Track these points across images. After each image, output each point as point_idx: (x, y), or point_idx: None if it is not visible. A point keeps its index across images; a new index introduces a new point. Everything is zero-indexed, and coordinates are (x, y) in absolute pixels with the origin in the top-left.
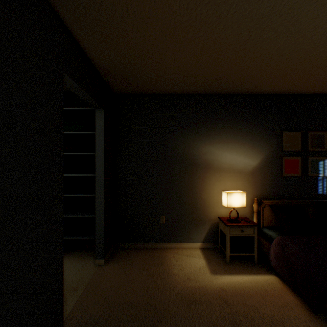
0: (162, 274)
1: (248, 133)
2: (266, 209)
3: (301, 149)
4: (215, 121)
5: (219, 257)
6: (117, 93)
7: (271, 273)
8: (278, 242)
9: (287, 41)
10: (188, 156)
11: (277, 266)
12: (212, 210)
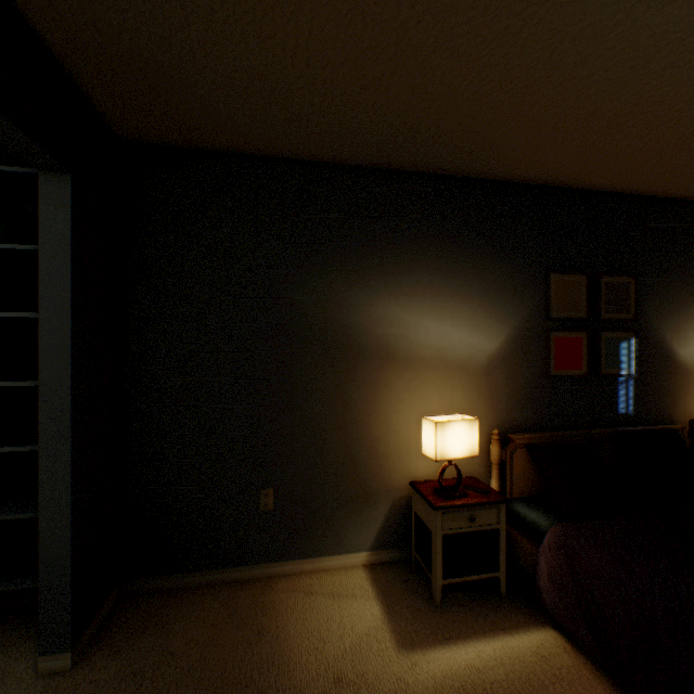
0: (260, 675)
1: (478, 274)
2: (519, 456)
3: (588, 314)
4: (403, 239)
5: (416, 590)
6: (130, 141)
7: (543, 623)
8: (557, 541)
9: (608, 8)
10: (335, 326)
11: (560, 606)
12: (396, 466)
